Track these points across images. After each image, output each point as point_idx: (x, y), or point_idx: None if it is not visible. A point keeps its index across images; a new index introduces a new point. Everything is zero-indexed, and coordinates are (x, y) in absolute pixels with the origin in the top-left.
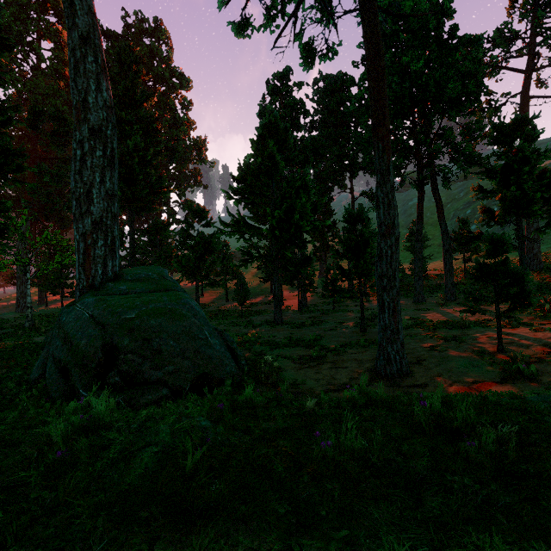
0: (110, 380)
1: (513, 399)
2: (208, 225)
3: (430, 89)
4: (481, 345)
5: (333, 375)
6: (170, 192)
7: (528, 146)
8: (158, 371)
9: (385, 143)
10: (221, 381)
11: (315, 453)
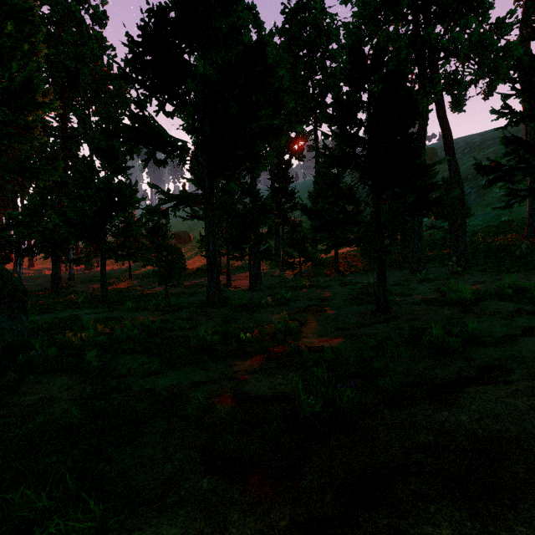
0: None
1: None
2: (121, 170)
3: None
4: None
5: None
6: (48, 106)
7: None
8: None
9: None
10: None
11: None
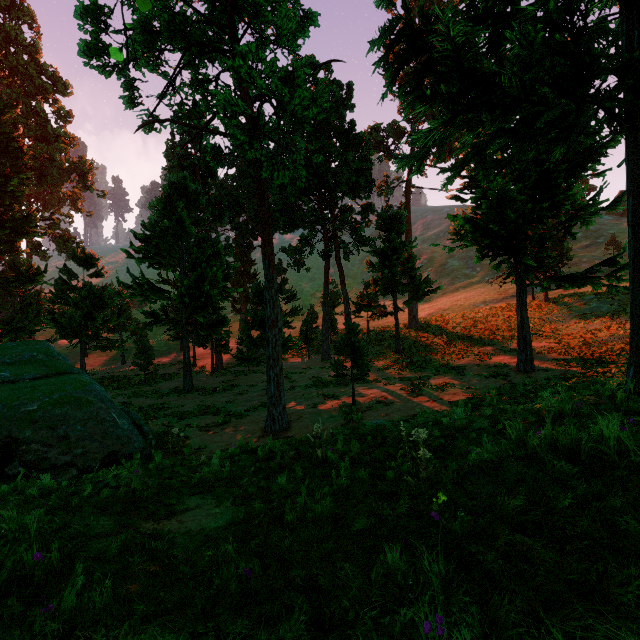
0: (12, 471)
1: (313, 437)
2: (99, 274)
3: (329, 180)
4: (346, 400)
5: (233, 437)
6: (42, 234)
7: (399, 236)
8: (66, 455)
9: (270, 260)
10: (130, 456)
11: (197, 478)
